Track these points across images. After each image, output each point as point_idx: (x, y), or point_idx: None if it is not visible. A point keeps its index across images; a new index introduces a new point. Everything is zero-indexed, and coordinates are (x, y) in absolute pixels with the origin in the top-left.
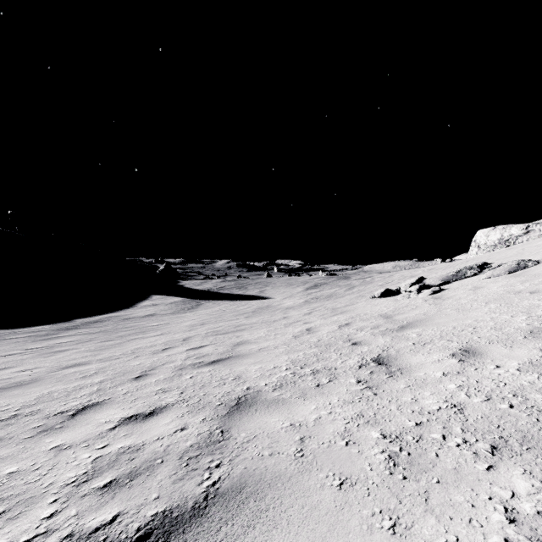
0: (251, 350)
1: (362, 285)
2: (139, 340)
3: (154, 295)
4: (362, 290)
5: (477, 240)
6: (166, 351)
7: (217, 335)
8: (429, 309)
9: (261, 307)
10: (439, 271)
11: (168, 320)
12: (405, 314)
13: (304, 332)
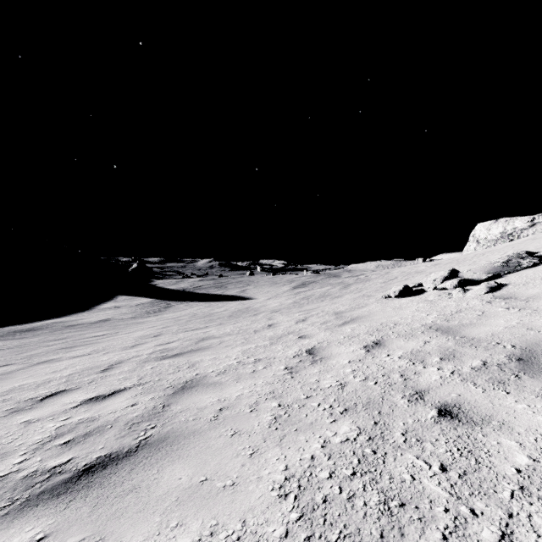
0: (201, 413)
1: (358, 283)
2: (45, 365)
3: (120, 296)
4: (361, 288)
5: (476, 234)
6: (39, 406)
7: (162, 360)
8: (522, 317)
9: (240, 310)
10: (453, 265)
11: (121, 327)
12: (480, 326)
13: (305, 358)
